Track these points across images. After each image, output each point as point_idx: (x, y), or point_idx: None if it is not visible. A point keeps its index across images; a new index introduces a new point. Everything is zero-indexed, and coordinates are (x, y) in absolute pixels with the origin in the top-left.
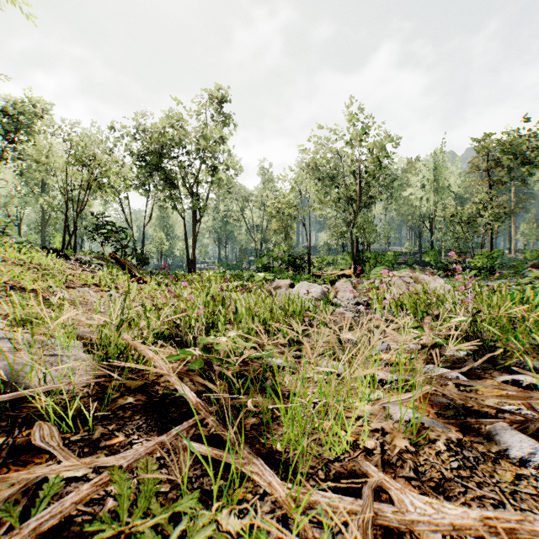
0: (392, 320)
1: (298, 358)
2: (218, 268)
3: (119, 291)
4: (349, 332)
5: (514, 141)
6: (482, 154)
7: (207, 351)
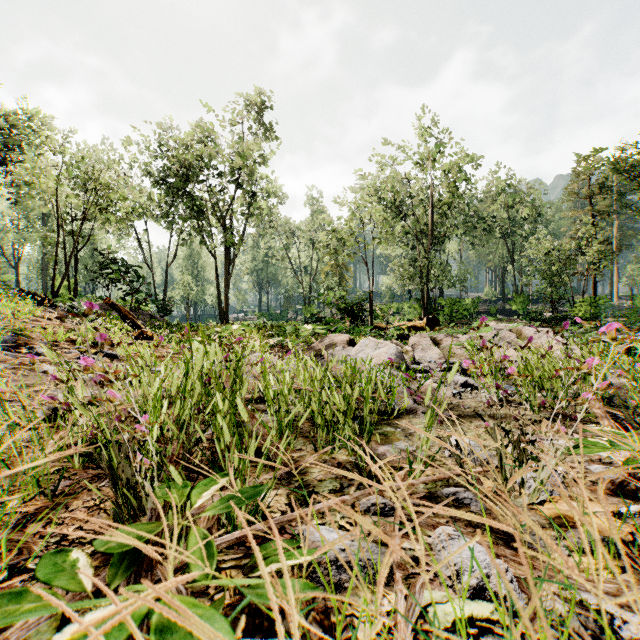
0: (518, 402)
1: (380, 514)
2: (258, 318)
3: (101, 352)
4: (456, 428)
5: (624, 160)
6: (582, 178)
7: (132, 558)
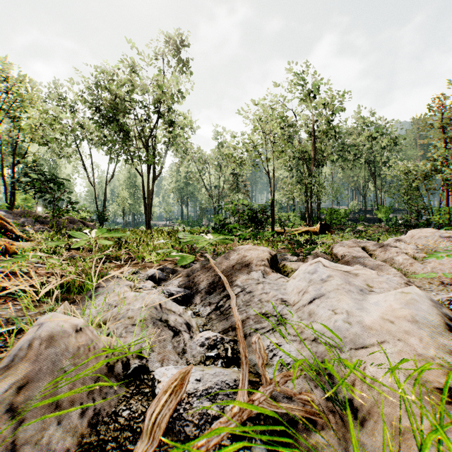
0: None
1: None
2: (180, 224)
3: None
4: None
5: None
6: (437, 111)
7: None
